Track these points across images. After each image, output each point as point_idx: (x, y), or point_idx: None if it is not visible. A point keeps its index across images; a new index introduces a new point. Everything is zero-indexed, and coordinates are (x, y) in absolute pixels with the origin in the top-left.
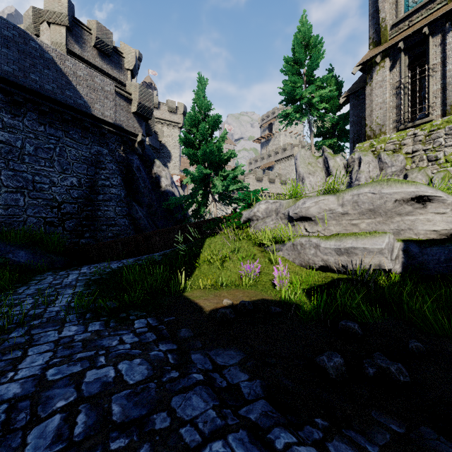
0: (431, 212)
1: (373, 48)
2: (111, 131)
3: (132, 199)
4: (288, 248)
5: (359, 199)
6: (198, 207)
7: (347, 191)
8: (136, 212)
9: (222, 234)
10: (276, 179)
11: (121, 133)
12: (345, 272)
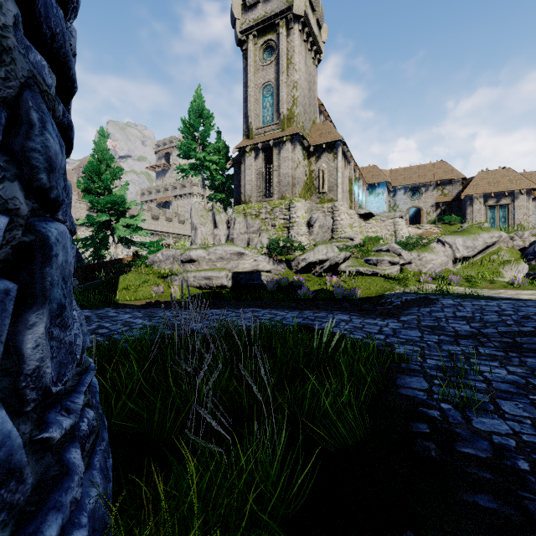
0: (245, 259)
1: (246, 139)
2: None
3: None
4: (180, 278)
5: (216, 252)
6: (98, 249)
7: (211, 247)
8: None
9: (133, 272)
10: (174, 219)
11: None
12: (208, 289)
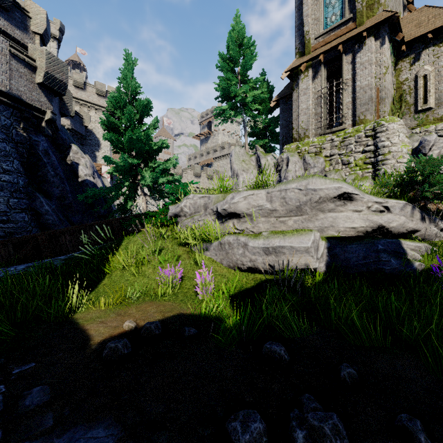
0: (351, 209)
1: (299, 58)
2: (4, 102)
3: (36, 189)
4: (216, 247)
5: (287, 195)
6: (125, 201)
7: (276, 186)
8: (41, 205)
9: (144, 232)
10: (214, 176)
11: (20, 107)
12: (273, 273)
